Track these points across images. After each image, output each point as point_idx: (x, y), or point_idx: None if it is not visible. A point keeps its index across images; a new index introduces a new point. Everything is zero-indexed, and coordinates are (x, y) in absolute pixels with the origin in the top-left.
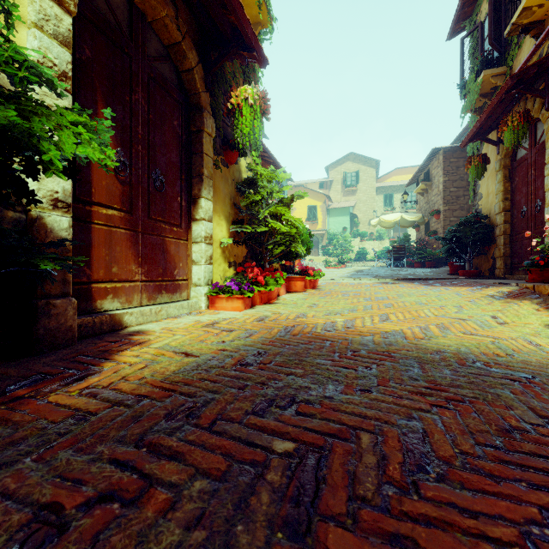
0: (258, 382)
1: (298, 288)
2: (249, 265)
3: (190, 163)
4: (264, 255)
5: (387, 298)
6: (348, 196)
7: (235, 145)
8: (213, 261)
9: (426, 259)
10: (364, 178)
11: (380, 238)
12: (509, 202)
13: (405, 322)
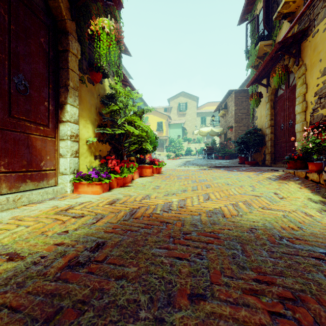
0: (78, 299)
1: (148, 174)
2: (109, 158)
3: (58, 76)
4: (123, 150)
5: (206, 180)
6: (181, 117)
7: (99, 68)
8: (79, 154)
9: (225, 154)
10: (190, 107)
11: (199, 142)
12: (273, 121)
13: (221, 200)
